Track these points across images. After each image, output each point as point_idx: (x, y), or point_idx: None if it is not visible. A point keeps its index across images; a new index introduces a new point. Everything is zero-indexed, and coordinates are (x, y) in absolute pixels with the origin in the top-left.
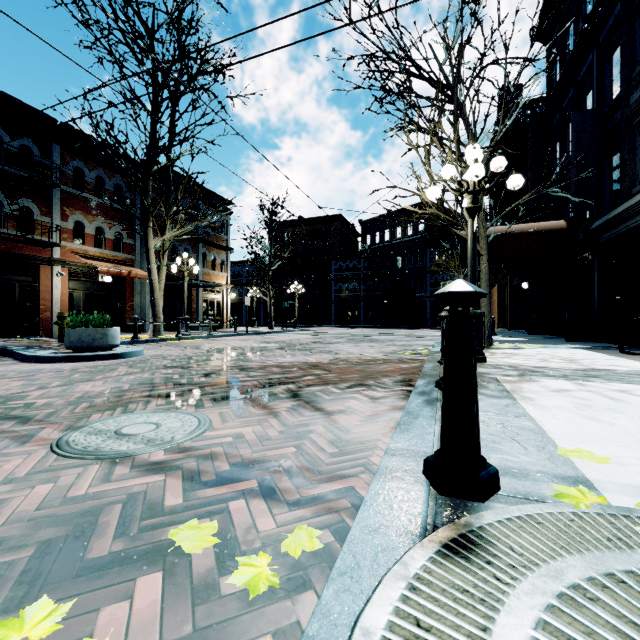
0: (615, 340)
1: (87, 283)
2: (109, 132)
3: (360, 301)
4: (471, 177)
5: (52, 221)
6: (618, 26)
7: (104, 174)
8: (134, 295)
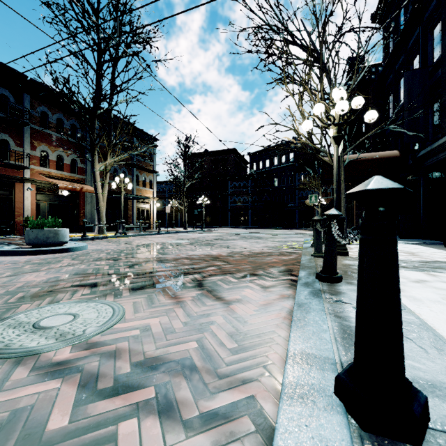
0: (436, 237)
1: (50, 196)
2: (65, 85)
3: (248, 209)
4: (338, 111)
5: (24, 150)
6: (439, 7)
7: (63, 117)
8: (85, 205)
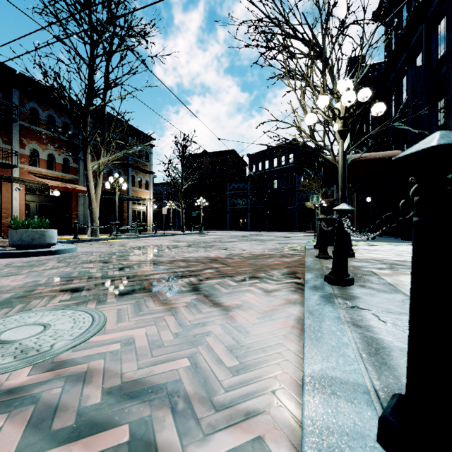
0: None
1: (41, 196)
2: (56, 80)
3: (248, 212)
4: (344, 102)
5: (12, 148)
6: (443, 3)
7: (54, 114)
8: (78, 206)
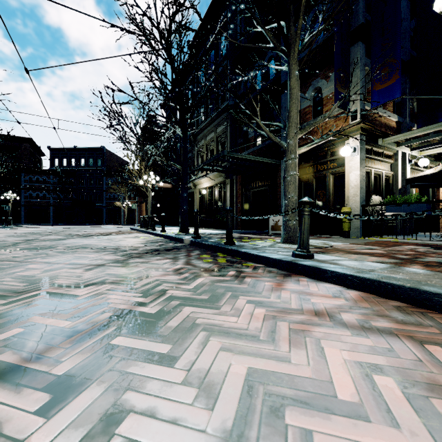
0: None
1: None
2: None
3: (50, 206)
4: (153, 183)
5: None
6: None
7: None
8: None
